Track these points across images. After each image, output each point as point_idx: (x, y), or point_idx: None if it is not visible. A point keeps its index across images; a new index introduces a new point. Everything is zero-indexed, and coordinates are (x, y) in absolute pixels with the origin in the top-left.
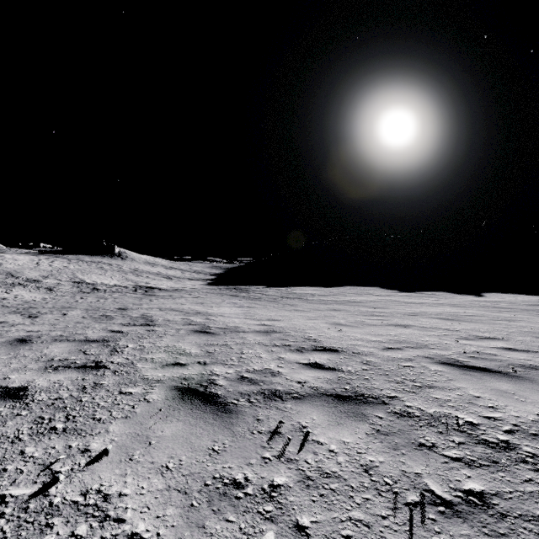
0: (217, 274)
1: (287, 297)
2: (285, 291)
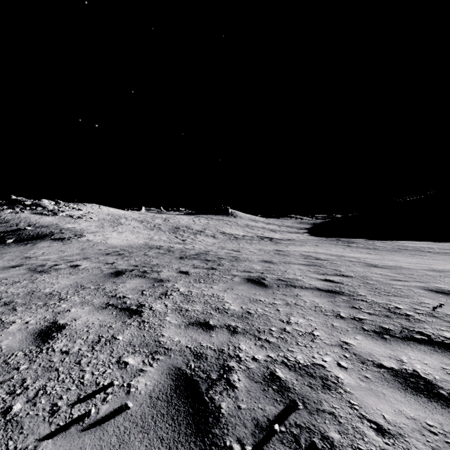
0: (307, 229)
1: (404, 249)
2: (393, 244)
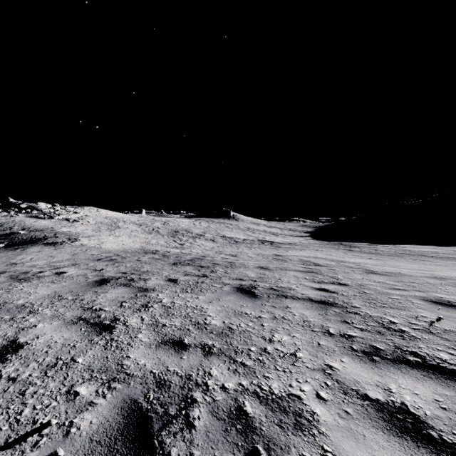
0: (310, 232)
1: (407, 253)
2: (396, 248)
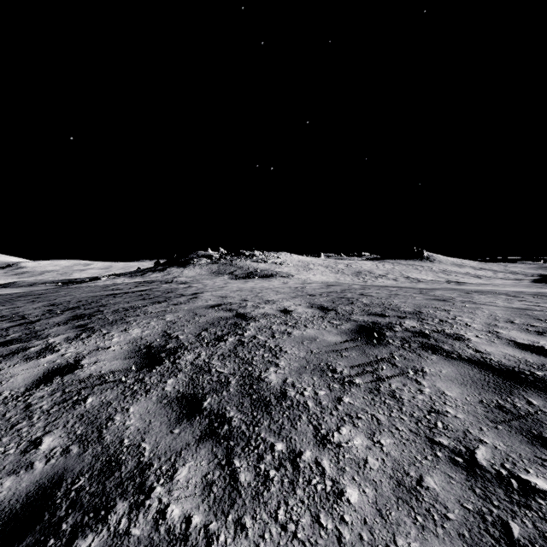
0: (543, 275)
1: None
2: None
